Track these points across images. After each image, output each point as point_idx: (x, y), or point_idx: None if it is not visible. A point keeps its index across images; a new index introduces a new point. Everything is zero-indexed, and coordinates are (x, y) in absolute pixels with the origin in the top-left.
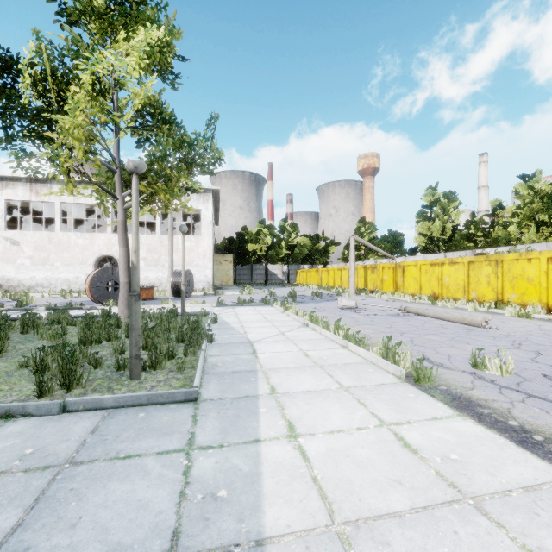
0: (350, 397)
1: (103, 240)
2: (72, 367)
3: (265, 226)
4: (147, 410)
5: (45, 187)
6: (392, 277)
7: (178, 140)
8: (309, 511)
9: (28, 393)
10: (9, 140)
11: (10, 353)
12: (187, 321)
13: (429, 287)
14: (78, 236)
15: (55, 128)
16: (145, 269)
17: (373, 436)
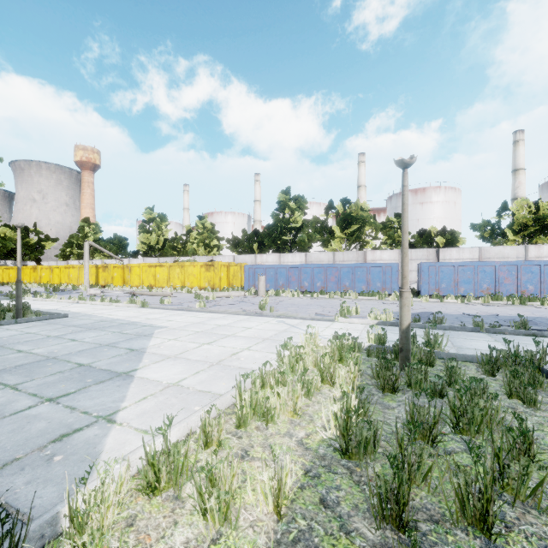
0: (123, 311)
1: None
2: None
3: None
4: (53, 320)
5: None
6: (121, 274)
7: None
8: (125, 317)
9: None
10: None
11: None
12: None
13: (148, 281)
14: None
15: None
16: None
17: (133, 313)
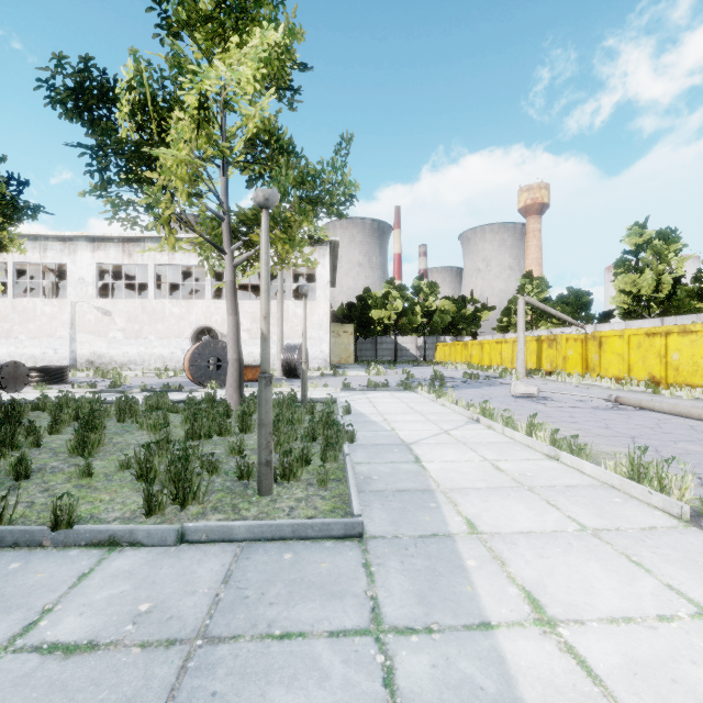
0: (609, 549)
1: (201, 308)
2: (187, 476)
3: (394, 287)
4: (294, 549)
5: (138, 247)
6: (579, 353)
7: (300, 173)
8: None
9: (133, 508)
10: (105, 185)
11: (108, 447)
12: (312, 410)
13: (643, 368)
14: (174, 304)
15: (155, 168)
16: (249, 343)
17: (700, 639)
